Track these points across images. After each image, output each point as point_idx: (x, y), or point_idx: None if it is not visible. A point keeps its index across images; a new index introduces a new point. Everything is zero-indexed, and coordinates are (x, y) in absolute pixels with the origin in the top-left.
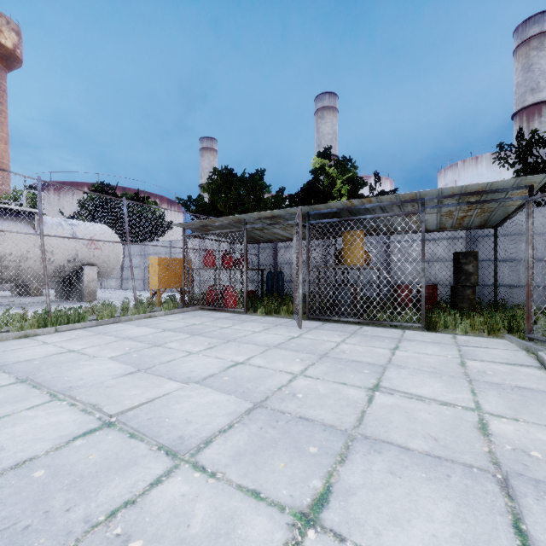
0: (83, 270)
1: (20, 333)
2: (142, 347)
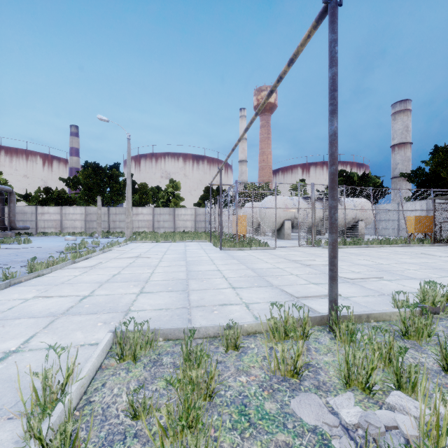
0: (358, 223)
1: (380, 245)
2: (446, 253)
